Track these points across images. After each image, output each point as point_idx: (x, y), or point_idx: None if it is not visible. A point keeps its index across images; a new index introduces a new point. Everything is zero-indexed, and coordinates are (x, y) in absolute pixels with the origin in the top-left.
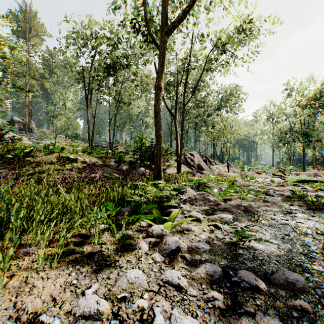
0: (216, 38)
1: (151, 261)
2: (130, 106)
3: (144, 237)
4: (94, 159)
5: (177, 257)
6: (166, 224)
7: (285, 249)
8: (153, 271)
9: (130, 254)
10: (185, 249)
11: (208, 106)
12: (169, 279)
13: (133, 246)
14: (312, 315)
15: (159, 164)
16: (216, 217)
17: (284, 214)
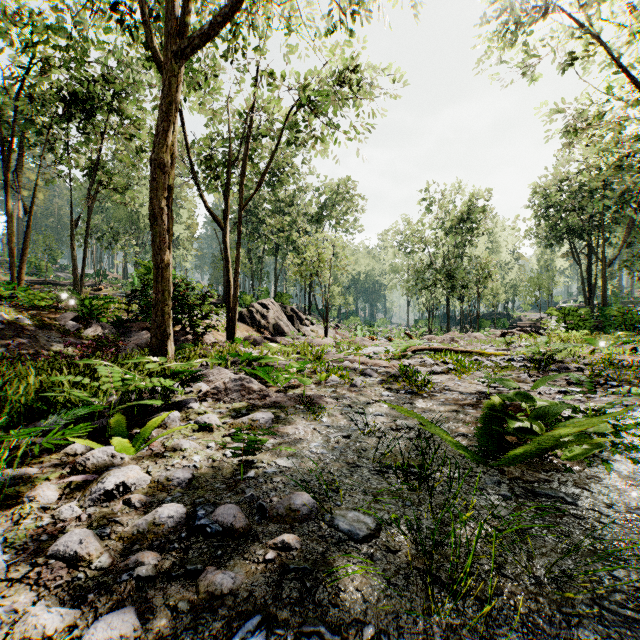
0: (301, 88)
1: (45, 523)
2: (132, 195)
3: (65, 475)
4: (11, 313)
5: (116, 504)
6: (116, 442)
7: (328, 460)
8: (38, 541)
9: (3, 516)
10: (143, 486)
11: (300, 213)
12: (60, 548)
13: (23, 497)
14: (295, 552)
15: (163, 323)
16: (246, 420)
17: (366, 404)
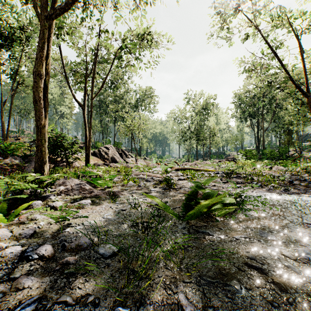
0: (122, 41)
1: None
2: None
3: None
4: None
5: None
6: None
7: (110, 221)
8: None
9: None
10: (5, 238)
11: (126, 102)
12: None
13: None
14: (71, 265)
15: (41, 156)
16: (76, 204)
17: (141, 194)
